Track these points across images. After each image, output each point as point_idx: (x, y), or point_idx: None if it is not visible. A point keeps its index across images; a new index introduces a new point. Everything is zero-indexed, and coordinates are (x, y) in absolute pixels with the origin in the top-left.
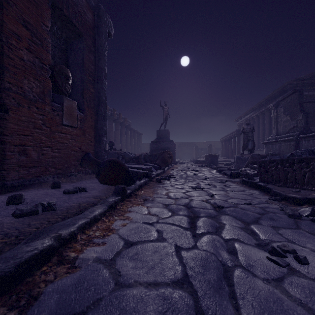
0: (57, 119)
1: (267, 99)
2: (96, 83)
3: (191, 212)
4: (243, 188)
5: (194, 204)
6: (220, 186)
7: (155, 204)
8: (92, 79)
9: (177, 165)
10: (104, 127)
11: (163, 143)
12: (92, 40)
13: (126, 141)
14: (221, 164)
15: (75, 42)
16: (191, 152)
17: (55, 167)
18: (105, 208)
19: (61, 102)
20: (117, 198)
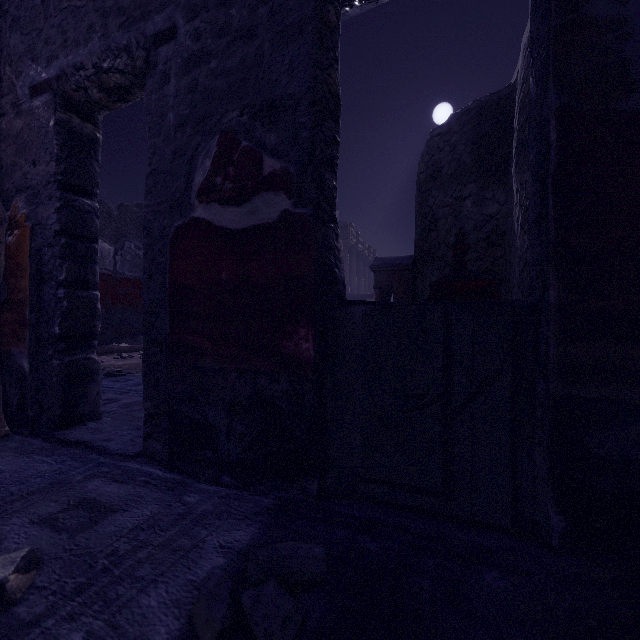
0: None
1: None
2: None
3: None
4: None
5: None
6: None
7: None
8: None
9: None
10: None
11: None
12: None
13: None
14: None
15: None
16: None
17: None
18: None
19: None
20: None
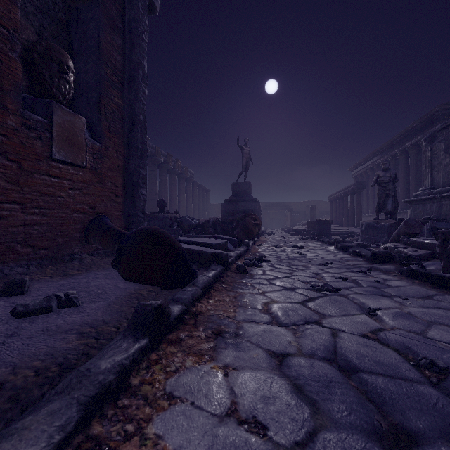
0: (38, 146)
1: (403, 135)
2: (126, 90)
3: (366, 398)
4: (423, 290)
5: (355, 357)
6: (370, 284)
7: (247, 350)
8: (119, 81)
9: (264, 236)
10: (142, 171)
11: (243, 204)
12: (119, 8)
13: (186, 200)
14: (333, 235)
15: (85, 8)
16: (282, 218)
17: (33, 245)
18: (62, 428)
19: (47, 114)
20: (134, 347)
